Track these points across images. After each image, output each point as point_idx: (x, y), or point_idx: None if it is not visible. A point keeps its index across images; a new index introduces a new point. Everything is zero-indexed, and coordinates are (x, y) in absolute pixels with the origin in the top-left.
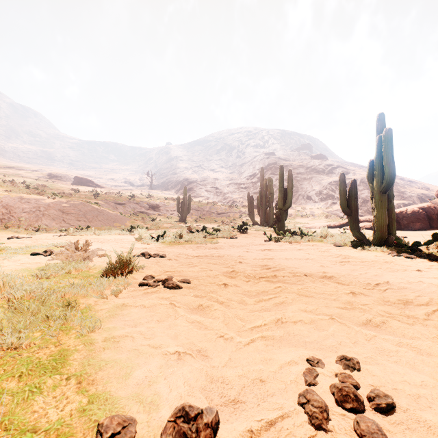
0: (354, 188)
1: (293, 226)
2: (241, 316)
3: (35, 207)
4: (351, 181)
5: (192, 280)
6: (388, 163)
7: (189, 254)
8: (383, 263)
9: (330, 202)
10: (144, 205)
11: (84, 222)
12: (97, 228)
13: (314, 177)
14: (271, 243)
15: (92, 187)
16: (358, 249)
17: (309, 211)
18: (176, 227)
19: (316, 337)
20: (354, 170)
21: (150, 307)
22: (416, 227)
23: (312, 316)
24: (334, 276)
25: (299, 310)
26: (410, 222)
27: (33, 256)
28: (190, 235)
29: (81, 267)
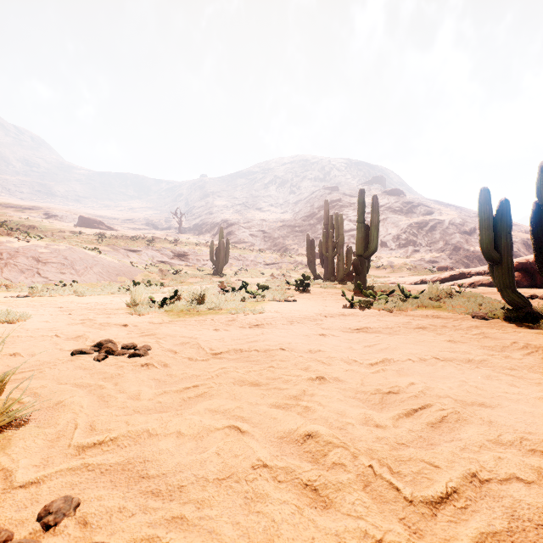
0: (506, 215)
1: (371, 281)
2: None
3: None
4: (500, 203)
5: (143, 536)
6: None
7: (205, 342)
8: None
9: (410, 249)
10: (167, 253)
11: (71, 275)
12: (90, 285)
13: (389, 218)
14: (357, 313)
15: (101, 230)
16: (538, 328)
17: (386, 260)
18: (206, 283)
19: None
20: (439, 208)
21: None
22: None
23: None
24: None
25: None
26: None
27: None
28: (222, 295)
29: None
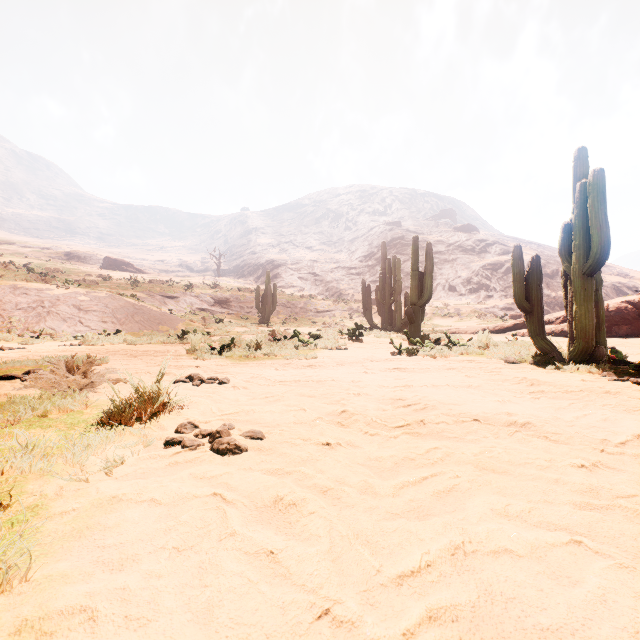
0: (536, 269)
1: (431, 330)
2: (368, 534)
3: (37, 301)
4: (531, 258)
5: (268, 432)
6: (598, 227)
7: (270, 377)
8: (604, 395)
9: (483, 295)
10: (207, 299)
11: (112, 324)
12: (132, 334)
13: (459, 258)
14: (402, 358)
15: (130, 273)
16: (549, 368)
17: (453, 308)
18: (254, 332)
19: (564, 609)
20: None
21: (170, 504)
22: (623, 332)
23: (531, 535)
24: (531, 422)
25: (493, 513)
26: (614, 325)
27: (4, 382)
28: (274, 344)
29: (68, 405)
